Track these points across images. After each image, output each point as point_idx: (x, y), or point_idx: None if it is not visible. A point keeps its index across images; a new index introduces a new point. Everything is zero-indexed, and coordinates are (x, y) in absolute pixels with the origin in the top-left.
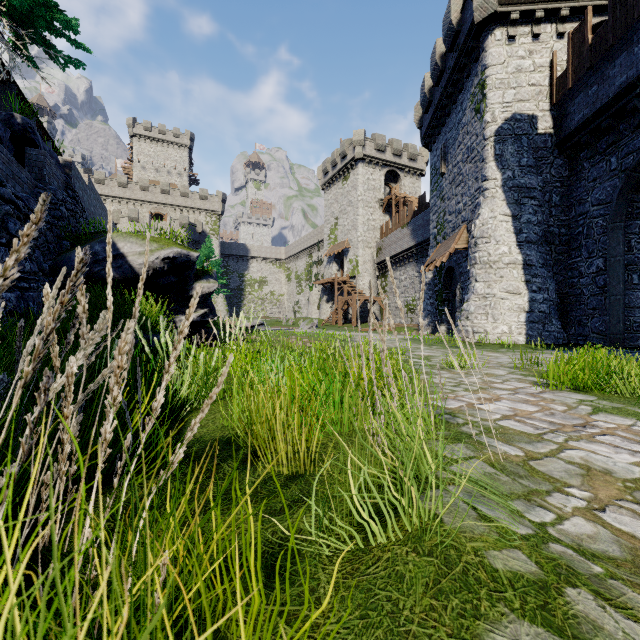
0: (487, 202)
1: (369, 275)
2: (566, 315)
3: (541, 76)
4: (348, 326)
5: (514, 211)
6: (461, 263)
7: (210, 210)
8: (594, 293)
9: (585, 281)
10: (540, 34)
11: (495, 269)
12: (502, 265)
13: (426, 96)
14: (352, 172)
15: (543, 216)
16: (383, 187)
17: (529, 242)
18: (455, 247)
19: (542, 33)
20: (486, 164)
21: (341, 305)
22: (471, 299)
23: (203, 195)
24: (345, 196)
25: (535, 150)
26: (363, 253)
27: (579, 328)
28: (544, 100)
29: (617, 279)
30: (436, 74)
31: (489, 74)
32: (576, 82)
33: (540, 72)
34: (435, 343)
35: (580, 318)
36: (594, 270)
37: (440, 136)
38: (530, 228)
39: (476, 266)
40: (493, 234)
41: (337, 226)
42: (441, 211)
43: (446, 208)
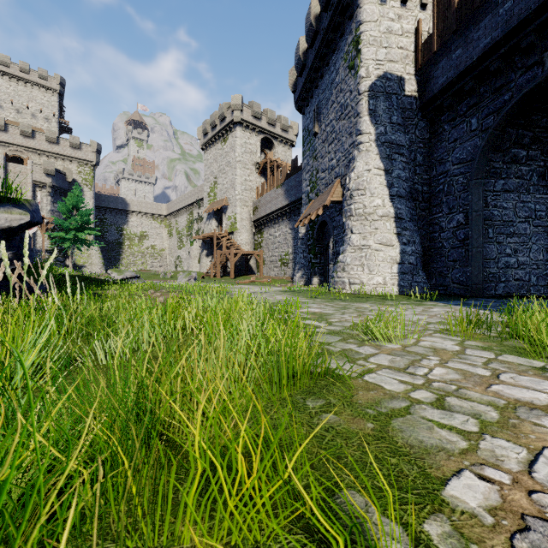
0: (362, 155)
1: (246, 231)
2: (428, 267)
3: (408, 41)
4: (226, 279)
5: (386, 165)
6: (334, 217)
7: (82, 159)
8: (455, 246)
9: (446, 235)
10: (407, 1)
11: (370, 221)
12: (377, 217)
13: (300, 59)
14: (230, 134)
15: (410, 173)
16: (259, 152)
17: (399, 196)
18: (331, 200)
19: (409, 1)
20: (361, 118)
21: (220, 259)
22: (347, 250)
23: (74, 143)
24: (224, 157)
25: (403, 110)
26: (241, 211)
27: (440, 279)
28: (410, 64)
29: (478, 232)
30: (311, 35)
31: (364, 30)
32: (440, 47)
33: (407, 37)
34: (316, 295)
35: (441, 269)
36: (455, 225)
37: (313, 99)
38: (400, 183)
39: (352, 218)
40: (368, 186)
41: (216, 184)
42: (314, 169)
43: (319, 166)
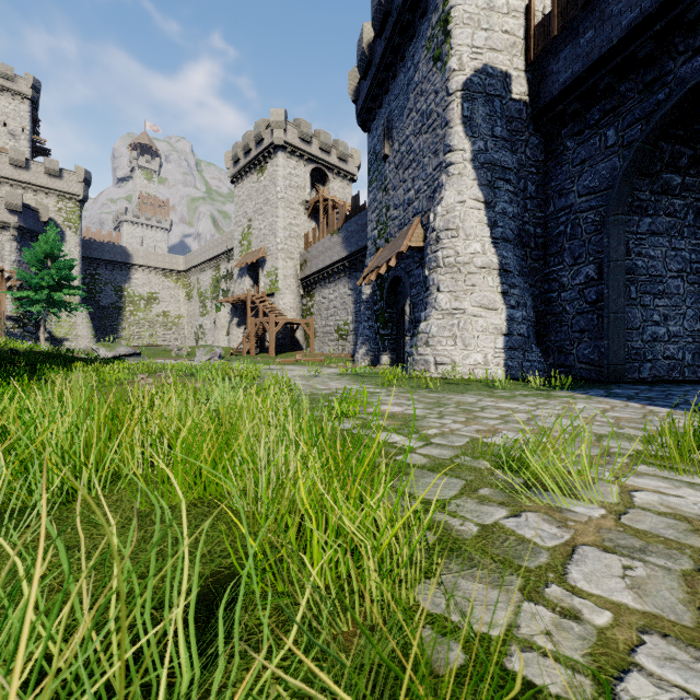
0: (452, 181)
1: (291, 293)
2: (542, 340)
3: (516, 23)
4: (264, 356)
5: (487, 196)
6: (412, 271)
7: (64, 191)
8: (582, 310)
9: (569, 295)
10: None
11: (465, 274)
12: (474, 269)
13: (365, 53)
14: (270, 162)
15: (518, 209)
16: (309, 186)
17: (505, 240)
18: (408, 245)
19: None
20: (451, 129)
21: (255, 329)
22: (432, 316)
23: (51, 168)
24: (261, 192)
25: (509, 120)
26: (284, 265)
27: (560, 356)
28: (519, 56)
29: (618, 290)
30: (379, 18)
31: (455, 3)
32: (561, 31)
33: (514, 18)
34: (389, 381)
35: (562, 343)
36: (582, 280)
37: (382, 109)
38: (506, 221)
39: (438, 270)
40: (462, 225)
41: (251, 230)
42: (383, 206)
43: (390, 201)
